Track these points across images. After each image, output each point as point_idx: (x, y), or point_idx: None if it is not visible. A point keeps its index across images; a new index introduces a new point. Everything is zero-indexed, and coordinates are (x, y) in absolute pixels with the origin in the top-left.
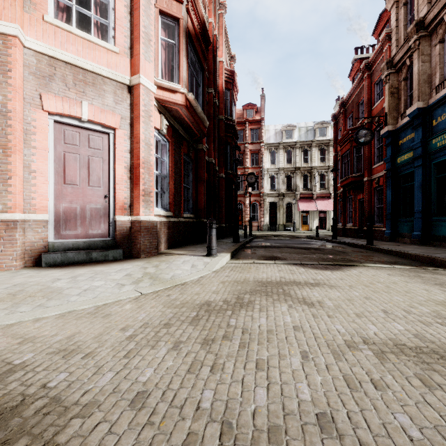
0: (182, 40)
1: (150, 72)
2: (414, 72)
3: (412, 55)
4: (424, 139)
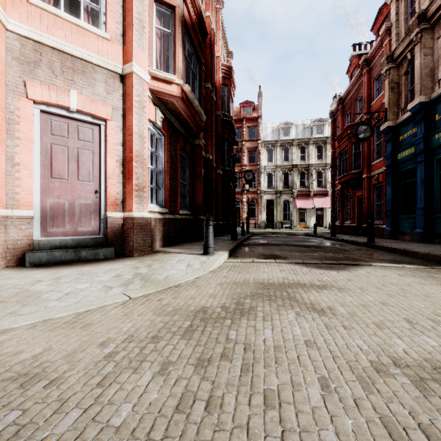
0: (178, 29)
1: (144, 60)
2: (416, 65)
3: (413, 49)
4: (426, 134)
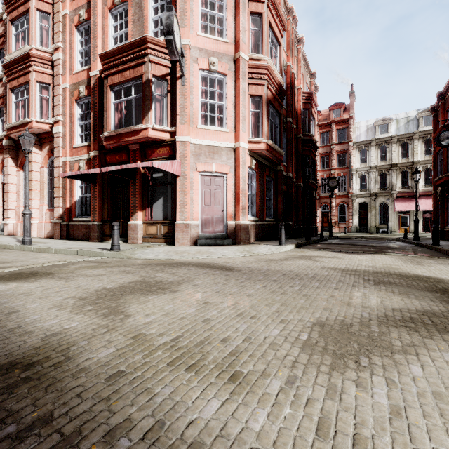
0: (264, 108)
1: (245, 137)
2: None
3: None
4: None
